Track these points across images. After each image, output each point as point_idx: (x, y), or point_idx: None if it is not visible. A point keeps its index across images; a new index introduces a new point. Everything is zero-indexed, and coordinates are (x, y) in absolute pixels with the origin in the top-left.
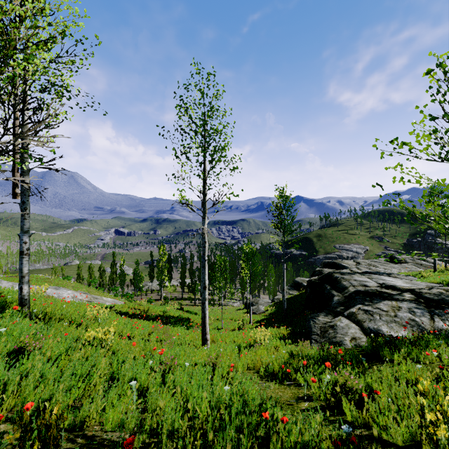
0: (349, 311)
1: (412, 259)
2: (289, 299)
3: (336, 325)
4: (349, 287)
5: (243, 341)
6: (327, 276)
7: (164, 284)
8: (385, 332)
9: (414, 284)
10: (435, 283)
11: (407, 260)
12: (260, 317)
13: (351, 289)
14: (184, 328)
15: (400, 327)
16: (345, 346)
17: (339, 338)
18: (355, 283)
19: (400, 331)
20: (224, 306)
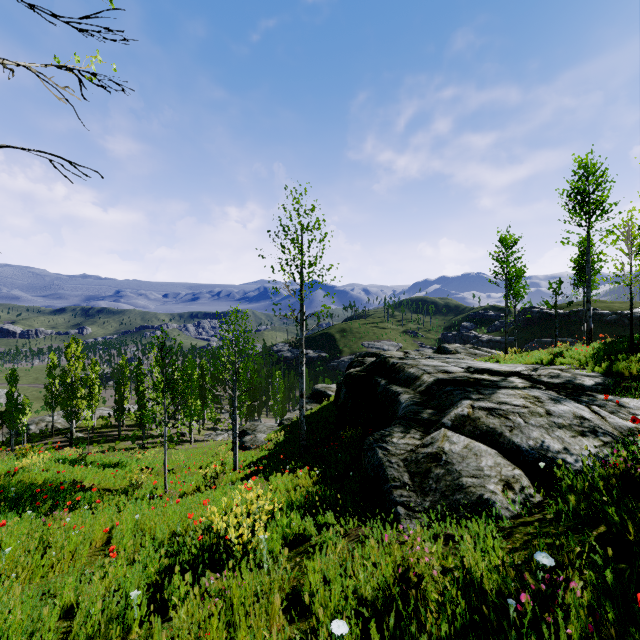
0: (452, 414)
1: (465, 349)
2: (308, 417)
3: (443, 451)
4: (423, 376)
5: (190, 538)
6: (378, 363)
7: (79, 415)
8: (557, 452)
9: (509, 366)
10: (529, 364)
11: (458, 350)
12: (257, 454)
13: (427, 378)
14: (37, 516)
15: (576, 436)
16: (503, 514)
17: (474, 490)
18: (429, 369)
19: (582, 446)
20: (200, 443)
